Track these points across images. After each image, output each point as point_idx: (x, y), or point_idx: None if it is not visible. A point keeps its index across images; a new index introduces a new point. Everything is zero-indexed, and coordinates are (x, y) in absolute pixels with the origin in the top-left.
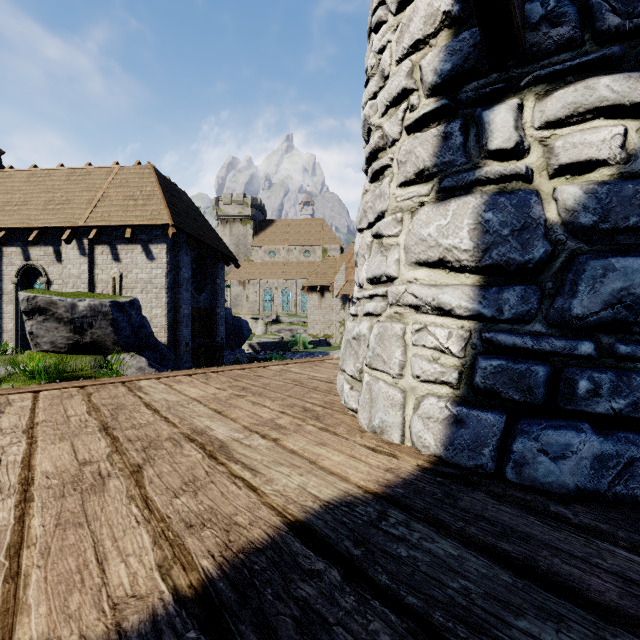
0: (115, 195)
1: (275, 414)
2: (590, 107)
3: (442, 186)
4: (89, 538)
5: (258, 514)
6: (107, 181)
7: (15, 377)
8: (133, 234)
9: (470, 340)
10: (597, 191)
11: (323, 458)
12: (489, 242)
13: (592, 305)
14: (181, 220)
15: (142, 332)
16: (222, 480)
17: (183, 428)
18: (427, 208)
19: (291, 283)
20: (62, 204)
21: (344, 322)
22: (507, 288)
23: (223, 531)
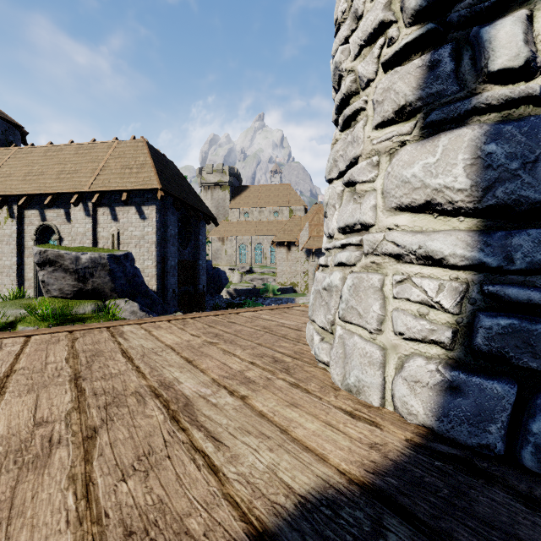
0: (114, 165)
1: (245, 365)
2: None
3: (428, 120)
4: None
5: (216, 515)
6: (108, 153)
7: (29, 319)
8: (128, 197)
9: (467, 294)
10: None
11: (295, 425)
12: (492, 178)
13: None
14: (168, 185)
15: (135, 281)
16: (180, 454)
17: (152, 380)
18: (409, 147)
19: (262, 239)
20: (71, 173)
21: (308, 272)
22: (518, 232)
23: None
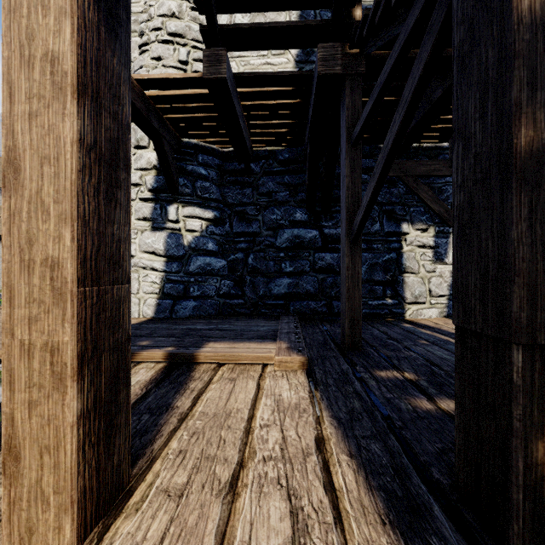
0: None
1: None
2: (194, 215)
3: (154, 226)
4: None
5: None
6: None
7: None
8: None
9: (163, 279)
10: (195, 239)
11: None
12: (169, 248)
13: (194, 268)
14: None
15: None
16: None
17: None
18: (148, 232)
19: None
20: None
21: None
22: (174, 263)
23: None
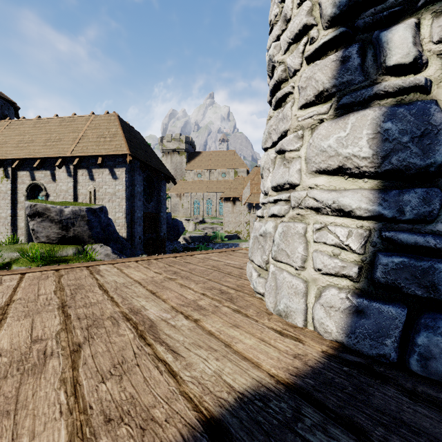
0: (91, 135)
1: (197, 296)
2: None
3: (341, 103)
4: (10, 432)
5: (175, 407)
6: (86, 125)
7: (22, 260)
8: (103, 161)
9: (369, 238)
10: None
11: (237, 341)
12: (388, 149)
13: None
14: (136, 151)
15: (108, 229)
16: (147, 363)
17: (123, 307)
18: (326, 124)
19: (212, 195)
20: (56, 141)
21: (249, 222)
22: (407, 190)
23: (139, 429)
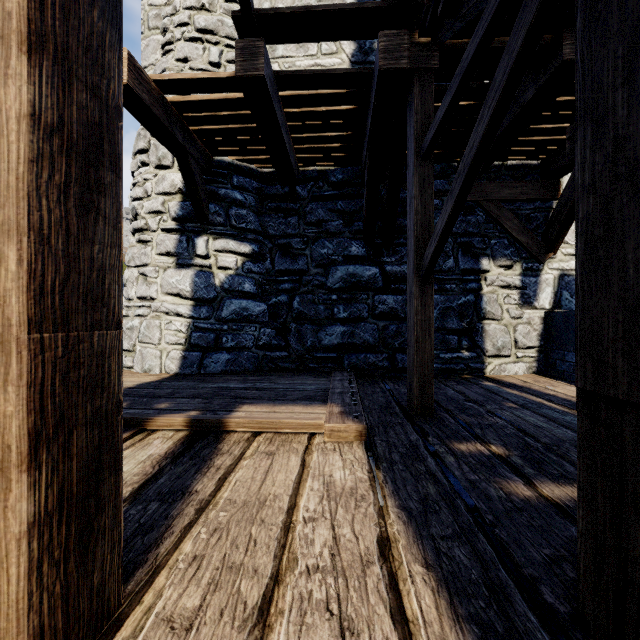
0: None
1: None
2: (228, 250)
3: (179, 262)
4: None
5: None
6: None
7: None
8: None
9: (190, 326)
10: (229, 278)
11: (125, 379)
12: (197, 289)
13: (227, 314)
14: None
15: None
16: None
17: None
18: (172, 270)
19: None
20: None
21: None
22: (203, 307)
23: None
